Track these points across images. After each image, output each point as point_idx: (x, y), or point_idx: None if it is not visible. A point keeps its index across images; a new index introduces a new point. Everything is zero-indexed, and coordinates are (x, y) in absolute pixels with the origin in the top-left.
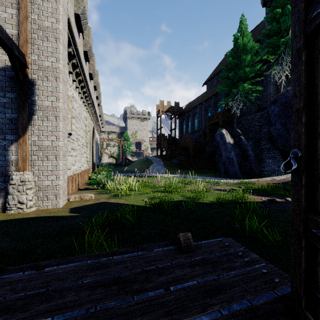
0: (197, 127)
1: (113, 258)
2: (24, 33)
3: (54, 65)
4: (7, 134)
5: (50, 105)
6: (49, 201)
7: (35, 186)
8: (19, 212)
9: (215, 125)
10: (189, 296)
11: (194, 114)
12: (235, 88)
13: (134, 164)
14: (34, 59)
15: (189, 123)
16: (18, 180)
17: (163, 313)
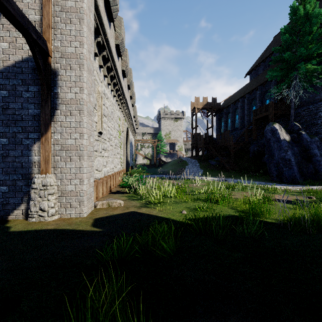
0: (238, 123)
1: None
2: (46, 17)
3: (78, 51)
4: (30, 132)
5: (73, 97)
6: (73, 208)
7: (58, 191)
8: (41, 221)
9: (262, 120)
10: None
11: (234, 110)
12: (292, 72)
13: (168, 165)
14: (57, 46)
15: (228, 120)
16: (39, 184)
17: None
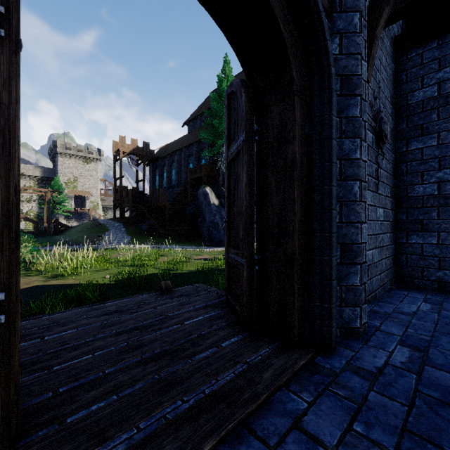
0: (175, 180)
1: (106, 304)
2: None
3: None
4: None
5: None
6: None
7: None
8: None
9: (198, 181)
10: (171, 308)
11: (171, 163)
12: (220, 139)
13: (74, 232)
14: None
15: (164, 174)
16: None
17: (155, 314)
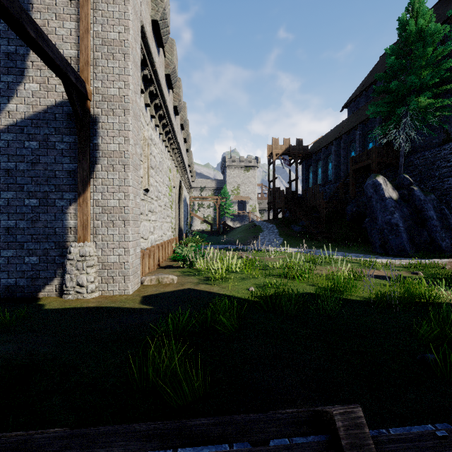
0: (331, 175)
1: None
2: (84, 53)
3: (122, 93)
4: (65, 191)
5: (116, 149)
6: (116, 284)
7: (98, 262)
8: (78, 298)
9: (363, 171)
10: None
11: (326, 156)
12: (401, 107)
13: (236, 232)
14: (97, 87)
15: (318, 170)
16: (77, 254)
17: None
